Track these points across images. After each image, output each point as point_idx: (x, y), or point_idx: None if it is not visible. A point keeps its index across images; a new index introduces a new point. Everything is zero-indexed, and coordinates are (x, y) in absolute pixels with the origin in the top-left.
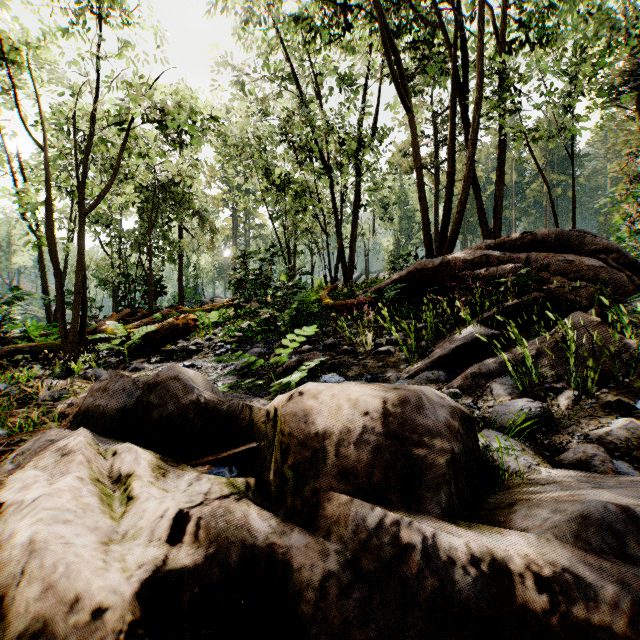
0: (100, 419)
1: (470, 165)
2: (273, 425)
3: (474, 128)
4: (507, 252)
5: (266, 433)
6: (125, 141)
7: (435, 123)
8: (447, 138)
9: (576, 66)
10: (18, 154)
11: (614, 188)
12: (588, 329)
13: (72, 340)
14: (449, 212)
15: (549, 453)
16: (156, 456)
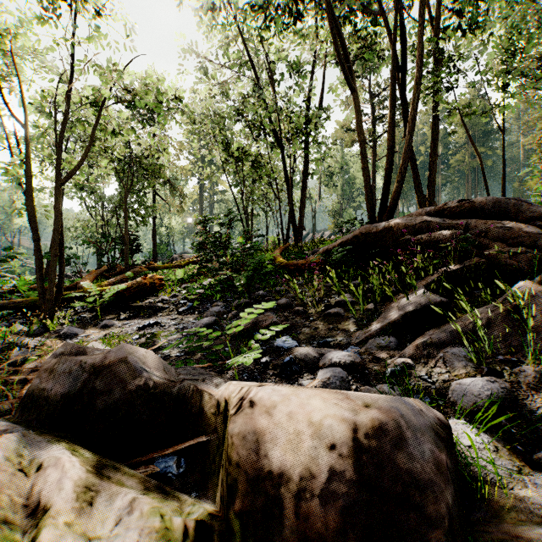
0: (44, 404)
1: (409, 138)
2: (223, 420)
3: (413, 105)
4: (446, 218)
5: (216, 428)
6: (98, 118)
7: (373, 103)
8: (383, 116)
9: (507, 48)
10: (15, 131)
11: (536, 159)
12: (539, 299)
13: (49, 299)
14: (389, 181)
15: (521, 447)
16: (92, 460)
